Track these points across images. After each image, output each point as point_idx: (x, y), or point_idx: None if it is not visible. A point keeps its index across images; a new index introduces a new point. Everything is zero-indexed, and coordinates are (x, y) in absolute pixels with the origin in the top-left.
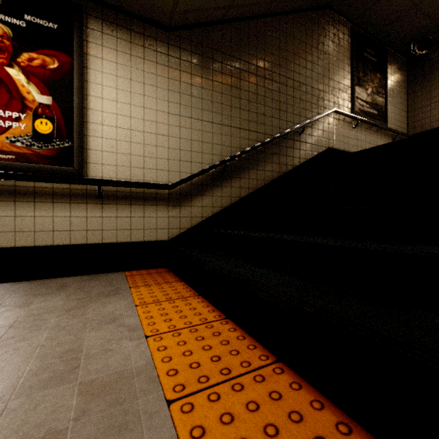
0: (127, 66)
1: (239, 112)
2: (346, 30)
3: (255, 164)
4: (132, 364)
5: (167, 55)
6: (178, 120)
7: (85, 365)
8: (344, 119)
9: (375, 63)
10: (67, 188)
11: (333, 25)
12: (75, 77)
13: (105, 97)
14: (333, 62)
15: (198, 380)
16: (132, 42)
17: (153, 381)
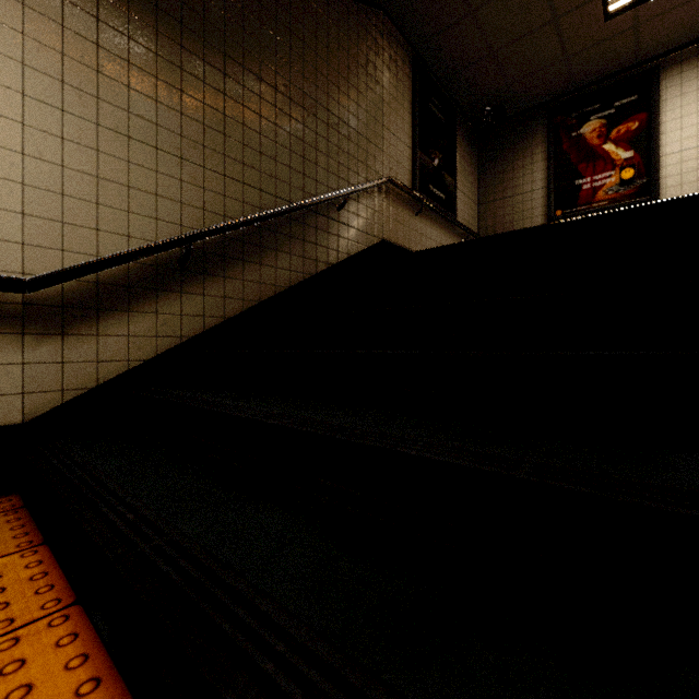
0: None
1: (223, 142)
2: (407, 58)
3: (257, 254)
4: None
5: None
6: (55, 119)
7: None
8: (404, 198)
9: (443, 123)
10: None
11: (389, 41)
12: None
13: None
14: (388, 102)
15: None
16: None
17: None
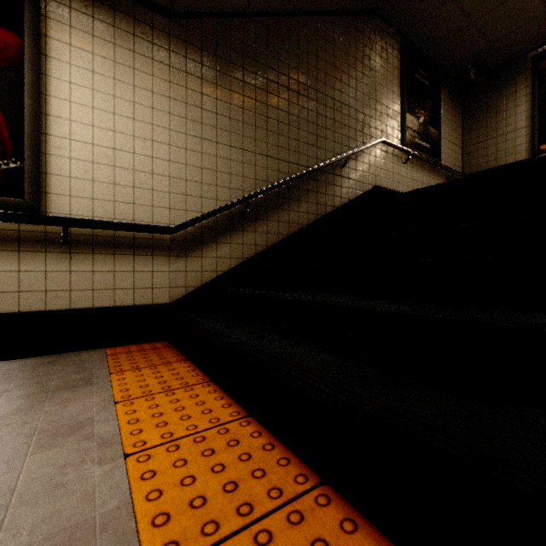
0: (110, 60)
1: (266, 135)
2: (396, 44)
3: (286, 204)
4: (96, 509)
5: (167, 51)
6: (183, 140)
7: (13, 520)
8: (393, 152)
9: (428, 87)
10: (14, 229)
11: (381, 35)
12: (27, 67)
13: (76, 100)
14: (380, 82)
15: (202, 530)
16: (116, 27)
17: (128, 540)
